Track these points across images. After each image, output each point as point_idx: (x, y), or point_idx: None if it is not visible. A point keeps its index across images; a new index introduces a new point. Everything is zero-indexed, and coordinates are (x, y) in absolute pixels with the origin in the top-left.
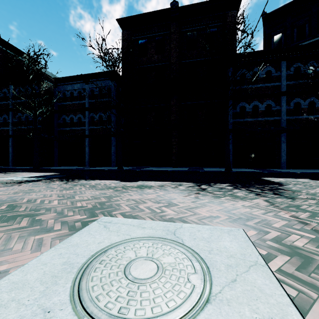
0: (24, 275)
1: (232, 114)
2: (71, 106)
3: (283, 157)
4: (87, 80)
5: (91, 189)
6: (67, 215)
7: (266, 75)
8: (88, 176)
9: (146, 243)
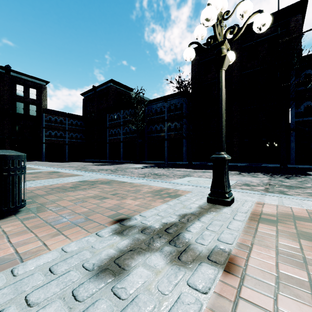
0: (176, 180)
1: (295, 114)
2: (155, 119)
3: None
4: (166, 100)
5: (178, 171)
6: (176, 176)
7: None
8: (172, 167)
9: (203, 180)
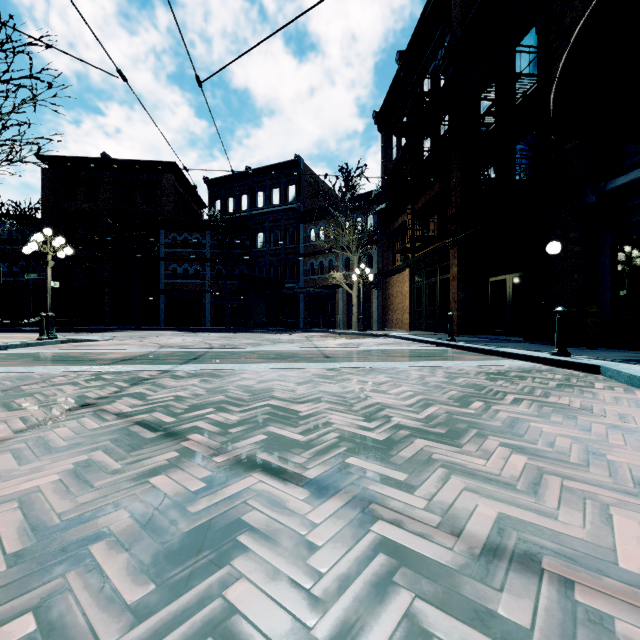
0: None
1: (165, 275)
2: None
3: (208, 316)
4: None
5: None
6: None
7: (197, 241)
8: None
9: None
